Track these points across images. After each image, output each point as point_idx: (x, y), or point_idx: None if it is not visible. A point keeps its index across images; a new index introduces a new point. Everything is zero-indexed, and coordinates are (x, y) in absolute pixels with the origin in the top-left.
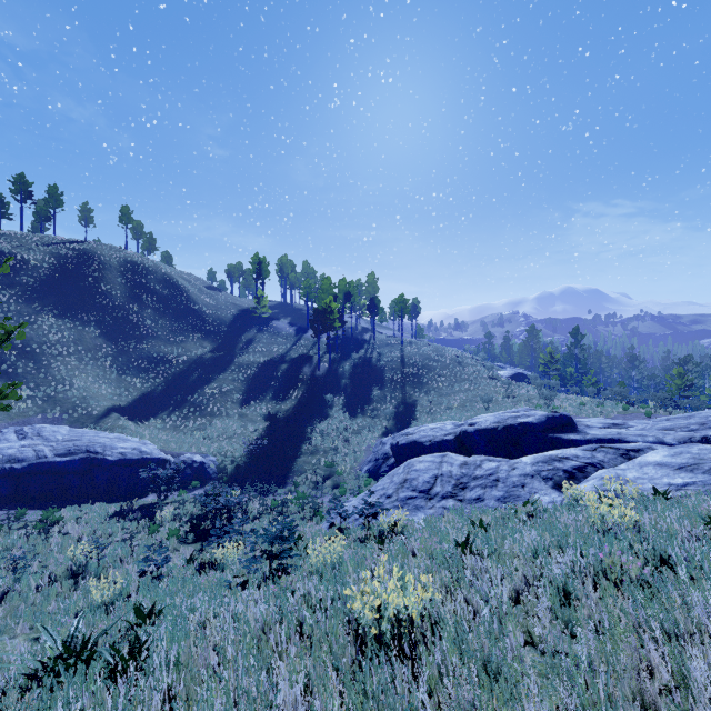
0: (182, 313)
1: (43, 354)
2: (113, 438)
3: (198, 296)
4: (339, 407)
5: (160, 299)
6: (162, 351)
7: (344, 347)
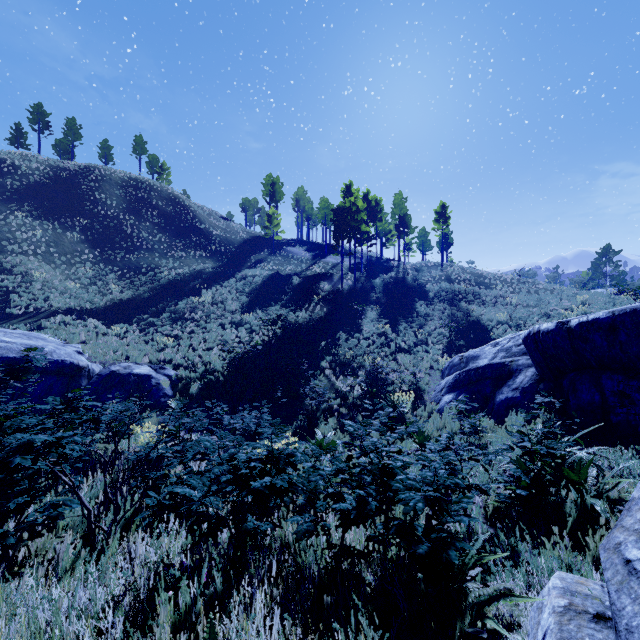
0: (186, 231)
1: (1, 250)
2: (14, 333)
3: (206, 218)
4: (372, 323)
5: (162, 215)
6: (155, 263)
7: (370, 270)
